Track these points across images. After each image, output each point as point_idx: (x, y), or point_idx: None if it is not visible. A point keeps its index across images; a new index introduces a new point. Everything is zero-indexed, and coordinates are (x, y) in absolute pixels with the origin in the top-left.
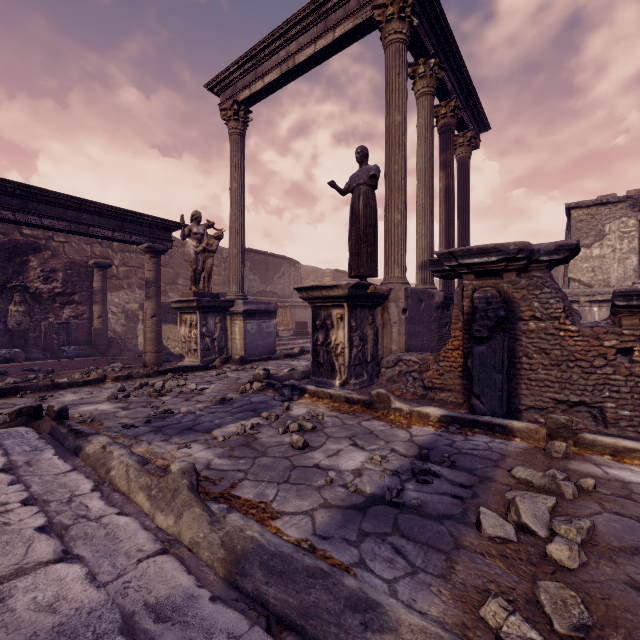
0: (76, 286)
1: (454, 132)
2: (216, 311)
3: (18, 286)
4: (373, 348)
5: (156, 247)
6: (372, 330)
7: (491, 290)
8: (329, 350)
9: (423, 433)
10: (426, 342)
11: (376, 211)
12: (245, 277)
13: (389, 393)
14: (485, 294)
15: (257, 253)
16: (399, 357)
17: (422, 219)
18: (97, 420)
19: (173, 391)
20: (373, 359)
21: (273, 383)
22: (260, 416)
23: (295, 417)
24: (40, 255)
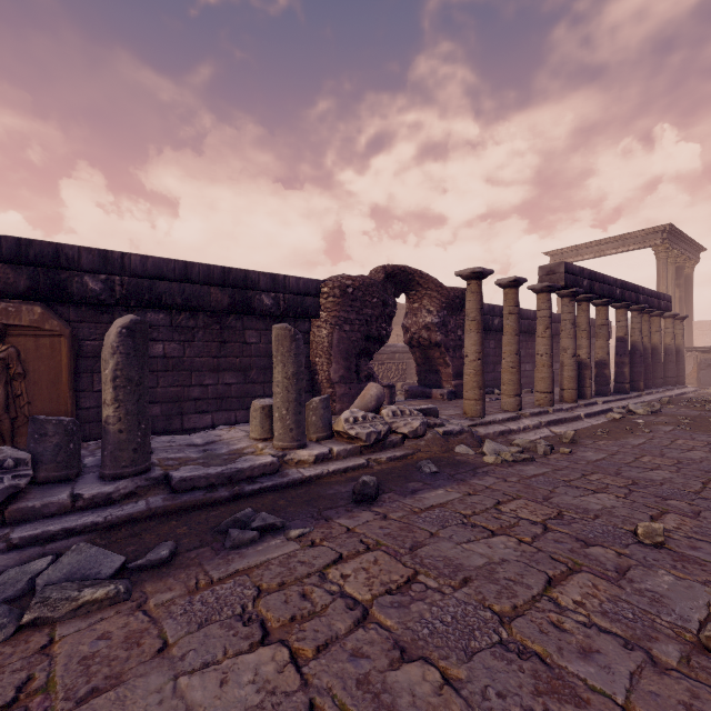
0: None
1: (684, 269)
2: None
3: None
4: None
5: None
6: None
7: (706, 357)
8: None
9: None
10: None
11: None
12: None
13: None
14: (704, 358)
15: None
16: None
17: None
18: None
19: None
20: None
21: None
22: None
23: None
24: None
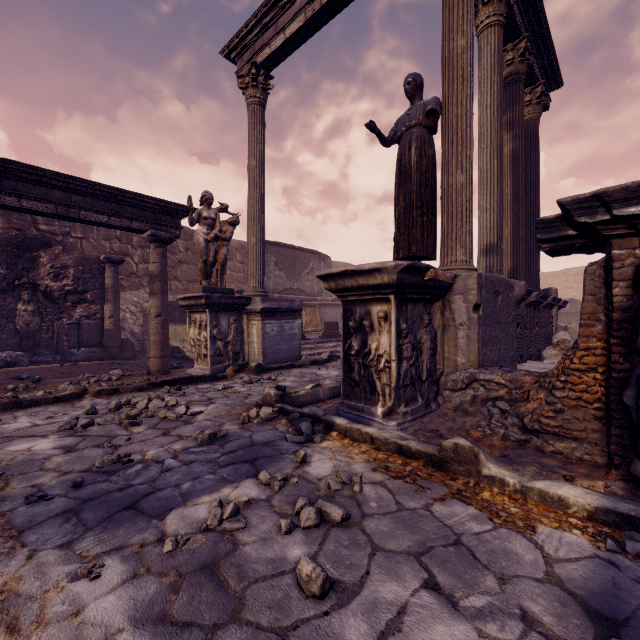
0: (88, 283)
1: (523, 82)
2: (230, 309)
3: (26, 283)
4: (430, 360)
5: (161, 235)
6: (429, 334)
7: None
8: (367, 363)
9: (569, 552)
10: (503, 351)
11: (435, 164)
12: (270, 273)
13: (476, 447)
14: None
15: (283, 247)
16: (473, 375)
17: (487, 189)
18: (6, 476)
19: (156, 416)
20: (429, 375)
21: (287, 409)
22: (256, 478)
23: (314, 482)
24: (51, 250)
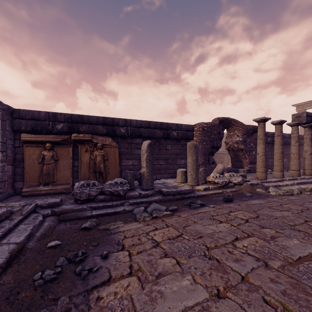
0: None
1: None
2: None
3: None
4: None
5: None
6: None
7: None
8: None
9: None
10: None
11: None
12: None
13: None
14: None
15: None
16: None
17: None
18: None
19: None
20: None
21: None
22: None
23: None
24: None
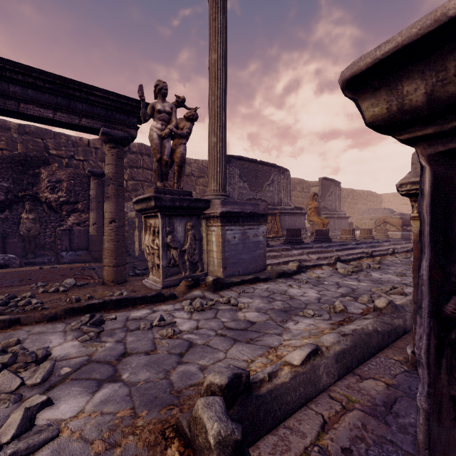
0: (79, 195)
1: None
2: (186, 214)
3: (27, 195)
4: None
5: (114, 133)
6: None
7: None
8: None
9: None
10: None
11: None
12: (234, 184)
13: None
14: None
15: (246, 161)
16: None
17: None
18: None
19: None
20: None
21: None
22: None
23: None
24: (49, 167)
